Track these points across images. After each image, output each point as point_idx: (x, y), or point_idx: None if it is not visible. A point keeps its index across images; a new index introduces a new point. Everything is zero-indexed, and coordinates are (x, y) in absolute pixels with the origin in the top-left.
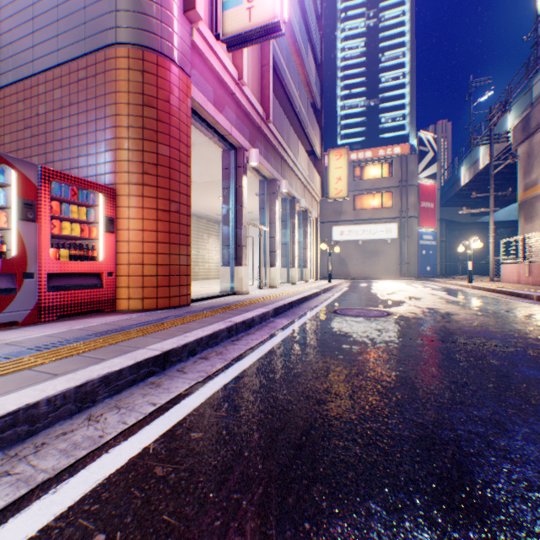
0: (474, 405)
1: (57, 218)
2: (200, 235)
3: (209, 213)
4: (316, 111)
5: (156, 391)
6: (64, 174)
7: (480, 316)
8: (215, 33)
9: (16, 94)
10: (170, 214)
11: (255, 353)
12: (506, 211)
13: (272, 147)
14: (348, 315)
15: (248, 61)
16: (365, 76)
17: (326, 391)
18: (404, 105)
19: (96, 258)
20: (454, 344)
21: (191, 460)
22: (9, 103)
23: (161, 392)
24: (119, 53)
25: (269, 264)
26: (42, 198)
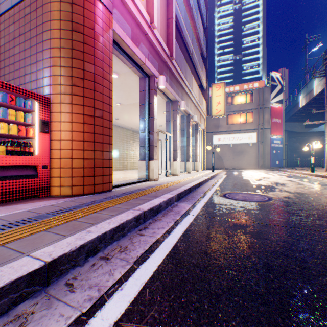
0: None
1: None
2: (128, 141)
3: (133, 126)
4: (203, 59)
5: None
6: None
7: None
8: None
9: None
10: (95, 119)
11: (160, 249)
12: None
13: (175, 78)
14: (236, 199)
15: (157, 13)
16: (233, 40)
17: None
18: (258, 58)
19: (32, 153)
20: None
21: None
22: None
23: None
24: None
25: (172, 159)
26: None
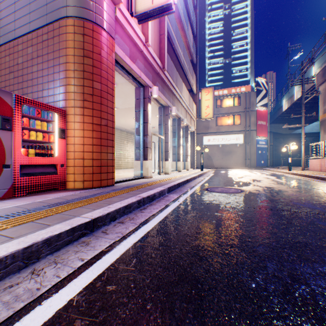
0: (317, 262)
1: (27, 129)
2: (122, 142)
3: (128, 128)
4: (193, 65)
5: (85, 248)
6: (31, 100)
7: (302, 193)
8: (130, 12)
9: (4, 51)
10: (101, 127)
11: (155, 218)
12: (310, 126)
13: (167, 86)
14: (215, 191)
15: (151, 31)
16: (223, 44)
17: (207, 249)
18: (247, 62)
19: (53, 155)
20: (290, 212)
21: (104, 313)
22: (0, 57)
23: (88, 250)
24: (68, 23)
25: (164, 159)
26: (16, 115)
